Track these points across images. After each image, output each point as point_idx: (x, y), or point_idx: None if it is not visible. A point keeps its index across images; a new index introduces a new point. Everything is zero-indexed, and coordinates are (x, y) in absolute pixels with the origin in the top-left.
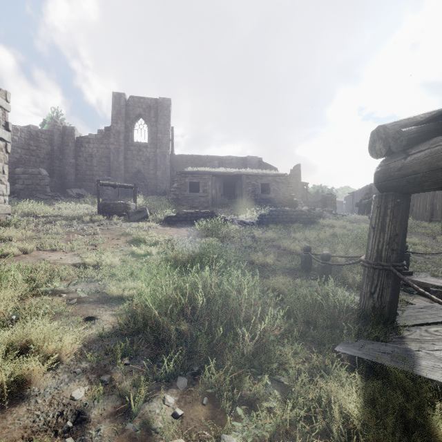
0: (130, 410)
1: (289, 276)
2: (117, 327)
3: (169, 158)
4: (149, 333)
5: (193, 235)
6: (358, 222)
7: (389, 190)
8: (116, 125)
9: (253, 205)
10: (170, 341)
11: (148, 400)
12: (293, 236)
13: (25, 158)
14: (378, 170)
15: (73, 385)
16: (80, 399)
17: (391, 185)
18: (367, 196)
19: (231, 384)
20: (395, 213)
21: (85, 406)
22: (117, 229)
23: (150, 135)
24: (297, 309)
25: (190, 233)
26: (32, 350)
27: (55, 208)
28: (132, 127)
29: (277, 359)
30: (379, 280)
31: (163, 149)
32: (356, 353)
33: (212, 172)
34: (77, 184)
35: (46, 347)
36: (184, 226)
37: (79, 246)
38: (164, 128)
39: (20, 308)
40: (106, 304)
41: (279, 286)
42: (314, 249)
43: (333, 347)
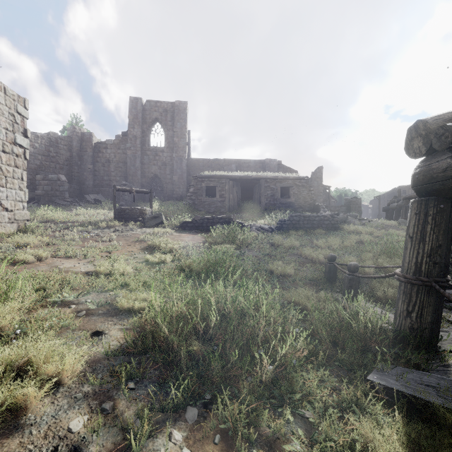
0: (131, 448)
1: (311, 288)
2: (125, 343)
3: (186, 162)
4: (158, 352)
5: (208, 241)
6: (386, 227)
7: (430, 195)
8: (133, 130)
9: (272, 210)
10: (181, 362)
11: (153, 436)
12: (316, 243)
13: (46, 164)
14: (416, 172)
15: (72, 413)
16: (78, 431)
17: (433, 188)
18: (395, 200)
19: (247, 418)
20: (438, 220)
21: (83, 440)
22: (132, 235)
23: (166, 139)
24: (322, 328)
25: (206, 239)
26: (31, 372)
27: (73, 213)
28: (148, 131)
29: (300, 388)
30: (418, 298)
31: (179, 153)
32: (394, 385)
33: (229, 176)
34: (95, 190)
35: (46, 368)
36: (200, 232)
37: (93, 253)
38: (181, 132)
39: (26, 321)
40: (115, 317)
41: (301, 299)
42: (339, 258)
43: (365, 374)
